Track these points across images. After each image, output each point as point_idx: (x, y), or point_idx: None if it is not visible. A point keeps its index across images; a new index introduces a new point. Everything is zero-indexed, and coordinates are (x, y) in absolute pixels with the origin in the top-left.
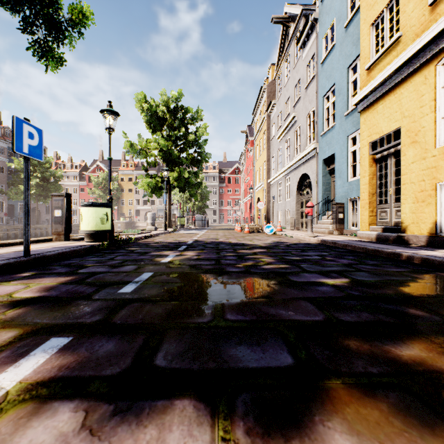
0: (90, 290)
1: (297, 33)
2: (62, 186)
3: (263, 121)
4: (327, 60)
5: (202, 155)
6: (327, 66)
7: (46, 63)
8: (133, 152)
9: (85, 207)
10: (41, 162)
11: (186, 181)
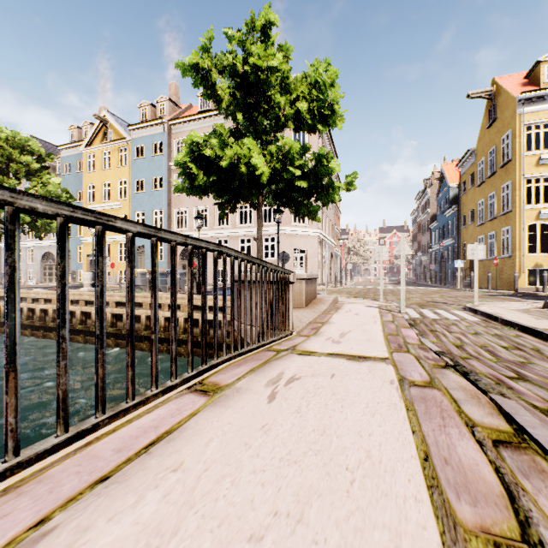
0: None
1: None
2: None
3: None
4: None
5: None
6: None
7: None
8: None
9: None
10: None
11: None
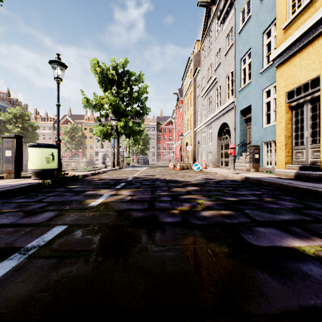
0: None
1: (218, 12)
2: (40, 134)
3: (190, 84)
4: (243, 30)
5: (143, 109)
6: (244, 35)
7: None
8: (89, 106)
9: (31, 148)
10: (22, 116)
11: (131, 129)
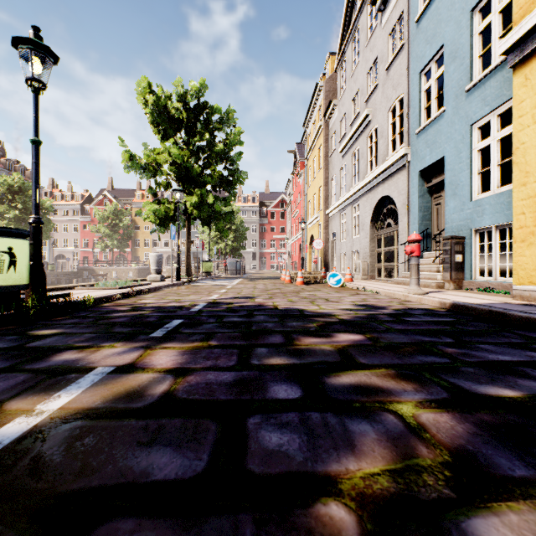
0: None
1: None
2: (60, 223)
3: (318, 132)
4: (427, 13)
5: (234, 174)
6: (429, 22)
7: None
8: (134, 167)
9: None
10: (23, 189)
11: (212, 210)
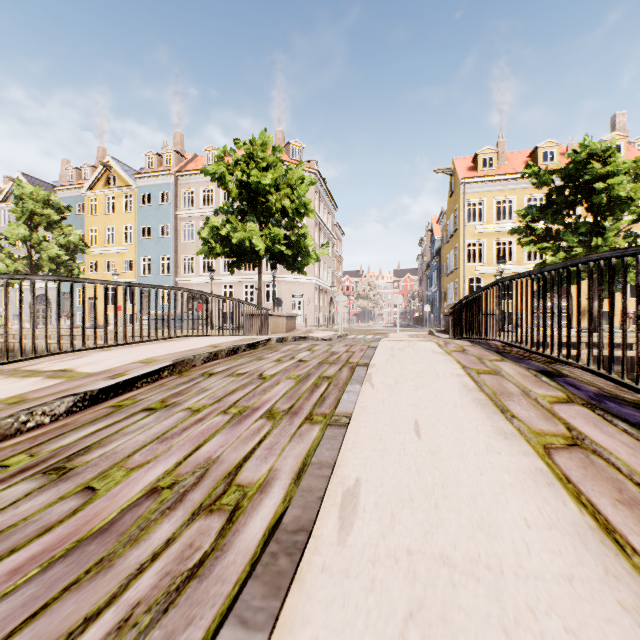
0: None
1: None
2: None
3: None
4: None
5: None
6: None
7: None
8: None
9: None
10: None
11: None
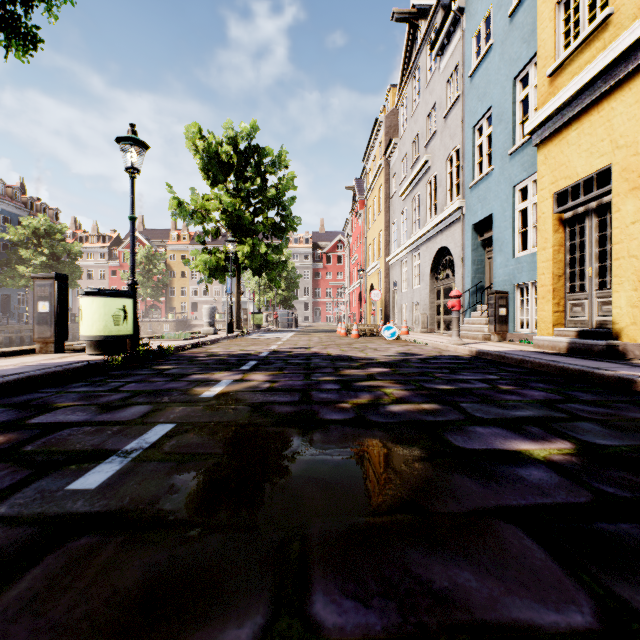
0: (7, 481)
1: (432, 34)
2: (84, 268)
3: (378, 171)
4: (479, 71)
5: (287, 219)
6: (480, 80)
7: (7, 45)
8: (183, 214)
9: (87, 297)
10: (49, 232)
11: (264, 259)
